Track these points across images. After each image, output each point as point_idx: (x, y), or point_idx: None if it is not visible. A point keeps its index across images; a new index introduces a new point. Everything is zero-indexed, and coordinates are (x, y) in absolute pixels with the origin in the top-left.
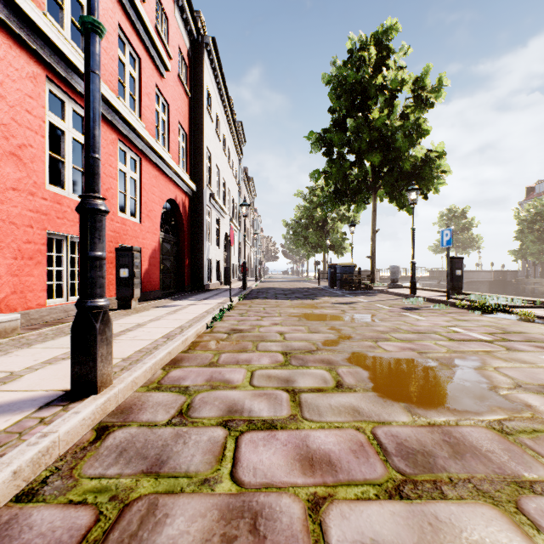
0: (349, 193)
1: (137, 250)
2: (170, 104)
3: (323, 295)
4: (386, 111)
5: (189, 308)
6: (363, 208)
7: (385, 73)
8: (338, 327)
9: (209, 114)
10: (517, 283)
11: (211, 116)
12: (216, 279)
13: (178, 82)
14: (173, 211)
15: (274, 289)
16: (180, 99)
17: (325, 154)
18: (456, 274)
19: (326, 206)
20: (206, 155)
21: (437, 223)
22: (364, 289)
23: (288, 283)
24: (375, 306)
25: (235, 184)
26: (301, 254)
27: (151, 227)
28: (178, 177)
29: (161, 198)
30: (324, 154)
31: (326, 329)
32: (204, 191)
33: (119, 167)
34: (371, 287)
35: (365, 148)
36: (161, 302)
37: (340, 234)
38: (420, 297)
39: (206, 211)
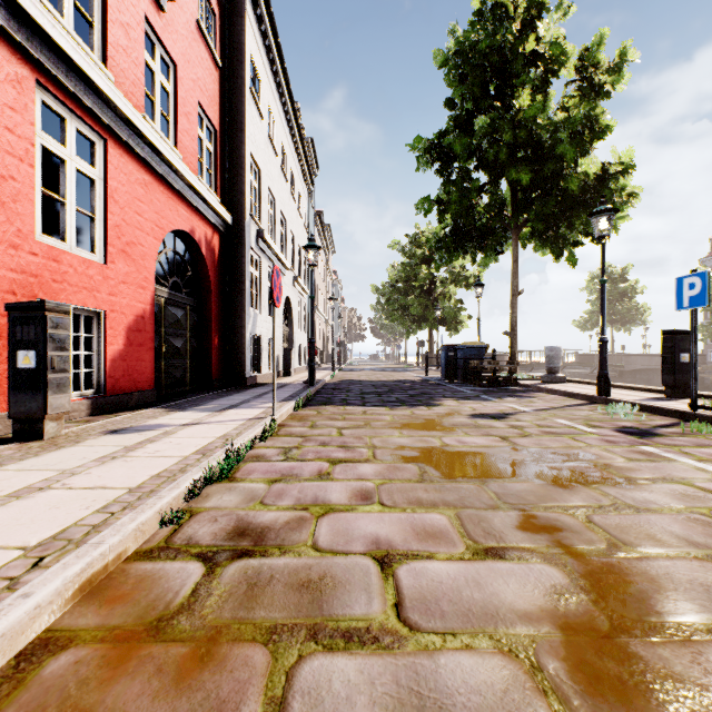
0: (475, 235)
1: (60, 309)
2: (179, 66)
3: (443, 396)
4: (539, 98)
5: (177, 435)
6: (494, 260)
7: (540, 33)
8: (544, 516)
9: (256, 103)
10: (705, 372)
11: (259, 108)
12: (269, 367)
13: (196, 36)
14: (191, 254)
15: (360, 383)
16: (202, 65)
17: (439, 172)
18: (681, 361)
19: (440, 256)
20: (252, 170)
21: (585, 288)
22: (501, 383)
23: (380, 373)
24: (558, 424)
25: (303, 228)
26: (396, 332)
27: (133, 274)
28: (196, 194)
29: (157, 225)
30: (437, 172)
31: (516, 527)
32: (246, 225)
33: (42, 141)
34: (515, 381)
35: (505, 158)
36: (140, 415)
37: (454, 302)
38: (623, 401)
39: (249, 258)
